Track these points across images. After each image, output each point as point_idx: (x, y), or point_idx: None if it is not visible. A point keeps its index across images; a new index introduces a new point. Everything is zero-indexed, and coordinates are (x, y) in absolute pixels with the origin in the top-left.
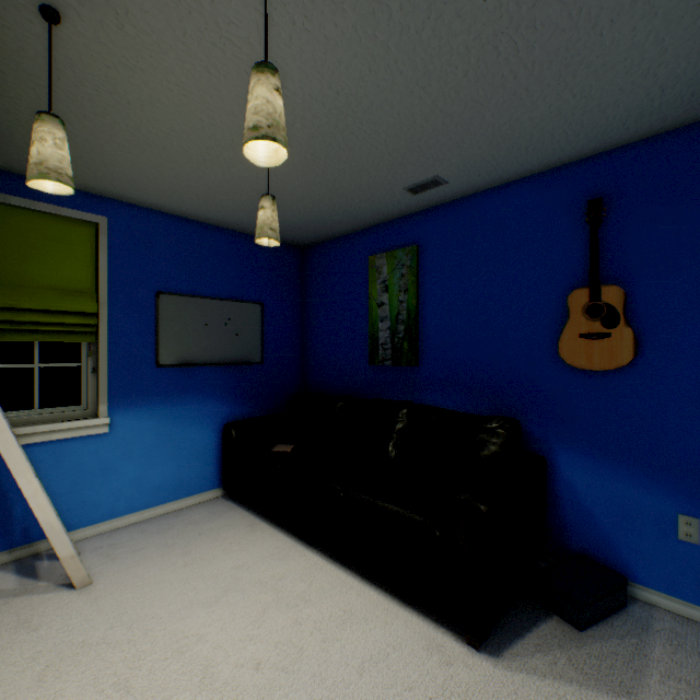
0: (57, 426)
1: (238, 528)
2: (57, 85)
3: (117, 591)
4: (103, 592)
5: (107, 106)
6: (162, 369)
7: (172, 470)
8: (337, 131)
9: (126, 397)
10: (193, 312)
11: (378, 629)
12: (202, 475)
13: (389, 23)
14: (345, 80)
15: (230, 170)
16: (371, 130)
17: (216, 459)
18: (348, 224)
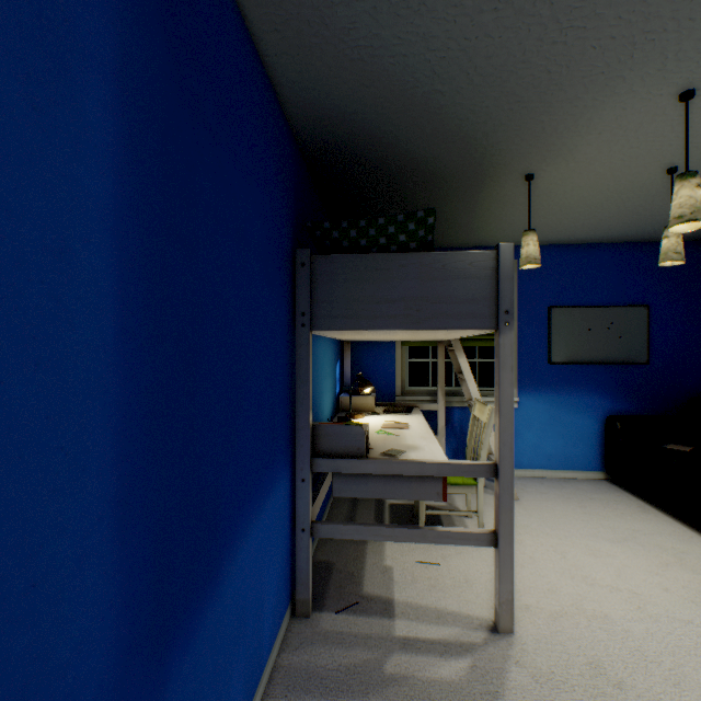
0: (488, 398)
1: (627, 506)
2: (515, 202)
3: (536, 509)
4: (527, 506)
5: (540, 201)
6: (552, 365)
7: (559, 445)
8: None
9: (527, 385)
10: (576, 320)
11: None
12: (585, 456)
13: None
14: None
15: (623, 204)
16: None
17: (597, 446)
18: None
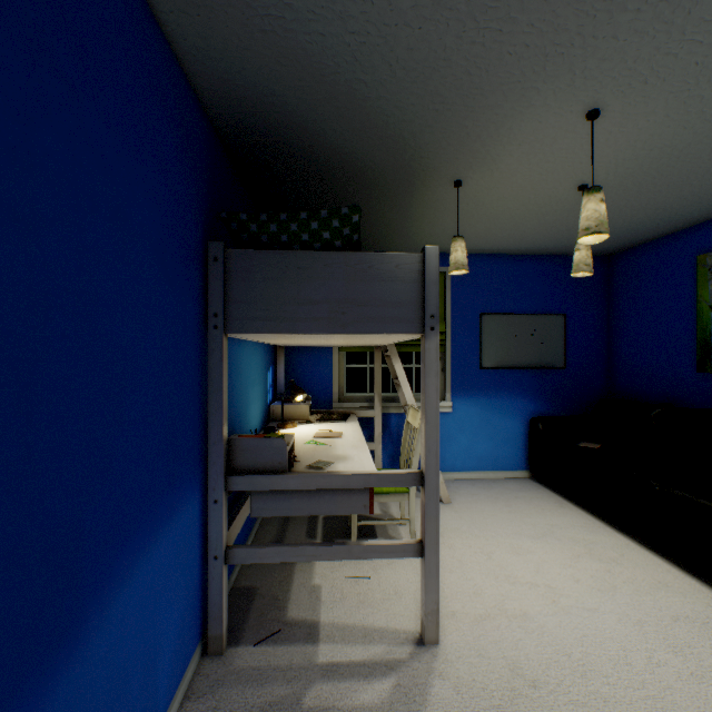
0: None
1: (547, 502)
2: (446, 209)
3: (467, 511)
4: (459, 509)
5: (469, 209)
6: (483, 370)
7: (489, 447)
8: (650, 170)
9: (460, 389)
10: (505, 326)
11: (697, 605)
12: (512, 456)
13: (701, 101)
14: (657, 142)
15: (543, 218)
16: (689, 159)
17: (522, 446)
18: (666, 227)
